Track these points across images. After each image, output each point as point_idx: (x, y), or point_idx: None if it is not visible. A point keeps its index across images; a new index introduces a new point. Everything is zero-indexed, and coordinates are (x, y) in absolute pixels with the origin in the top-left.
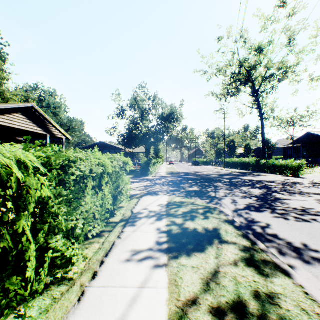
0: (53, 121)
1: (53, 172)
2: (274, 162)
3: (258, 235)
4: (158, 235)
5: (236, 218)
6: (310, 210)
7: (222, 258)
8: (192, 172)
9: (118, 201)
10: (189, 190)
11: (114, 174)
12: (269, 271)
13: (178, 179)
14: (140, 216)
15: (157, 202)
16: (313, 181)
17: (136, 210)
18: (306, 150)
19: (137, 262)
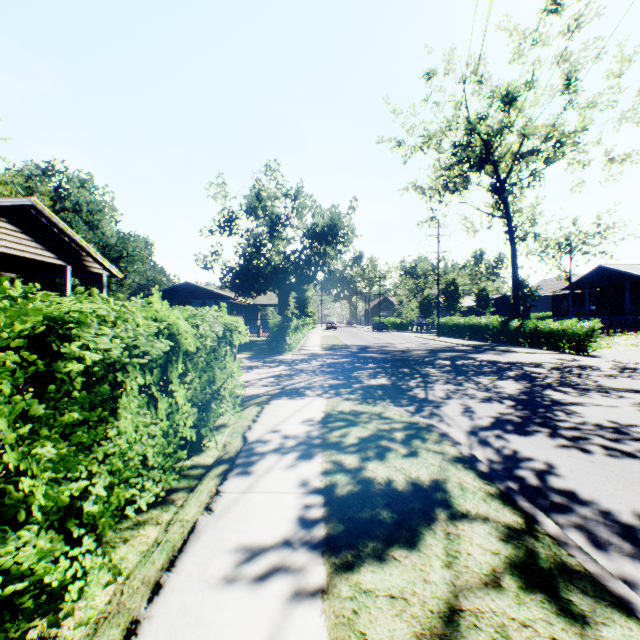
0: (80, 238)
1: (4, 356)
2: (537, 325)
3: (534, 494)
4: (304, 500)
5: (477, 451)
6: (631, 428)
7: (461, 565)
8: (373, 346)
9: (213, 415)
10: (371, 385)
11: (203, 353)
12: (585, 604)
13: (346, 361)
14: (263, 450)
15: (302, 413)
16: (619, 364)
17: (255, 435)
18: (595, 301)
19: (249, 584)
